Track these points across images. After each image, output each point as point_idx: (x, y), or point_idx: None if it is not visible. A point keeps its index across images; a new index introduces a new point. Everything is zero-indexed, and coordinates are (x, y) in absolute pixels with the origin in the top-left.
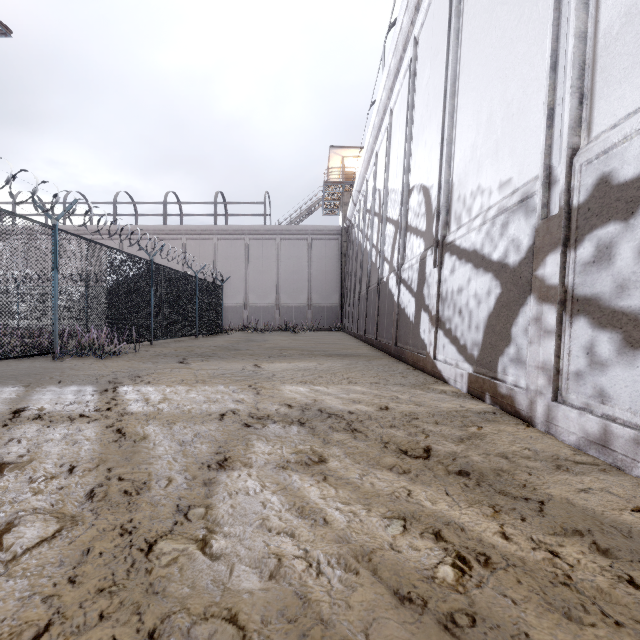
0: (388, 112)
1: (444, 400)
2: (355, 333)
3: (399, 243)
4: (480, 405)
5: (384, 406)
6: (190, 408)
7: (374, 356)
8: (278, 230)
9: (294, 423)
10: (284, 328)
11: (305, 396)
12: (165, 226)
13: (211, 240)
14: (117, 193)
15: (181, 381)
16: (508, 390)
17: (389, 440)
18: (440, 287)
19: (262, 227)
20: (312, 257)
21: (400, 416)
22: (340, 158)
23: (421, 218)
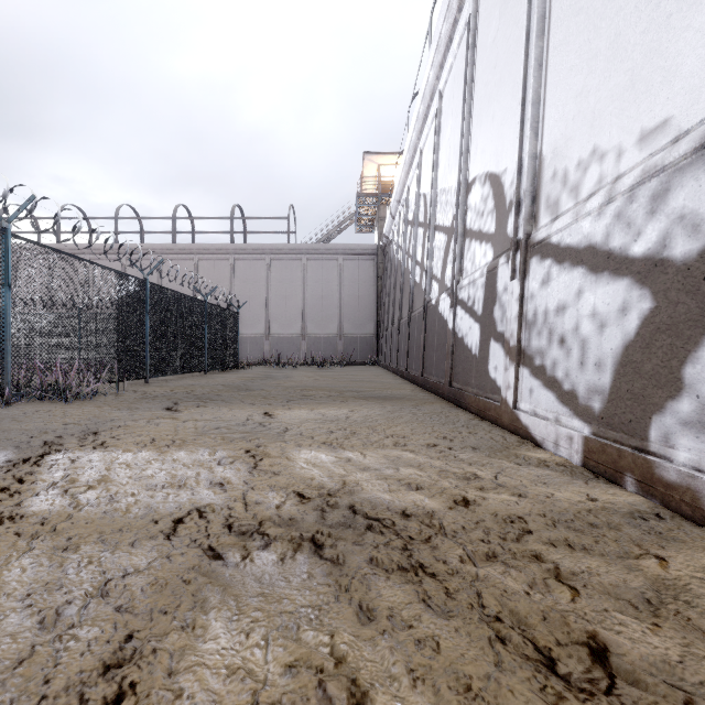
0: (436, 96)
1: (553, 483)
2: (394, 368)
3: (454, 254)
4: (620, 495)
5: (460, 498)
6: (130, 504)
7: (422, 399)
8: (304, 249)
9: (303, 547)
10: (311, 362)
11: (329, 474)
12: (174, 244)
13: (227, 261)
14: (119, 207)
15: (150, 442)
16: (683, 477)
17: (499, 609)
18: (523, 306)
19: (286, 246)
20: (343, 280)
21: (495, 525)
22: (376, 166)
23: (487, 217)
